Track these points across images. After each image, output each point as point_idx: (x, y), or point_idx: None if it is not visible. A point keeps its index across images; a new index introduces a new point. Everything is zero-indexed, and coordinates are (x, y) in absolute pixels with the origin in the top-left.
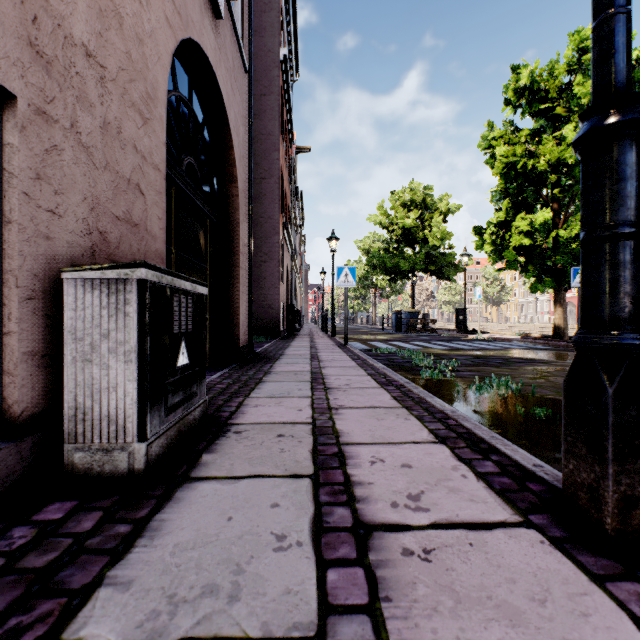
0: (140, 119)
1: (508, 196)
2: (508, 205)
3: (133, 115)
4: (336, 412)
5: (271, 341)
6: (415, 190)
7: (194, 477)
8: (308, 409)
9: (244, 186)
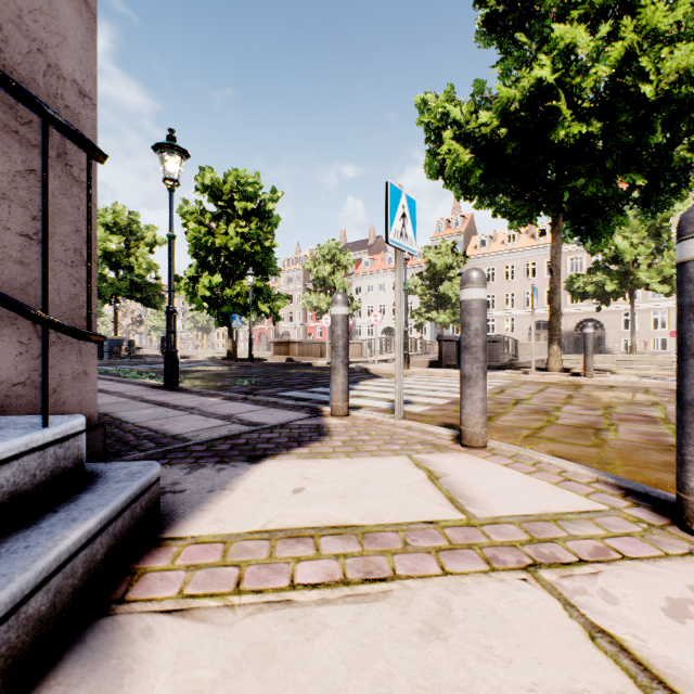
0: None
1: (198, 258)
2: (198, 265)
3: None
4: None
5: None
6: (119, 213)
7: None
8: None
9: None
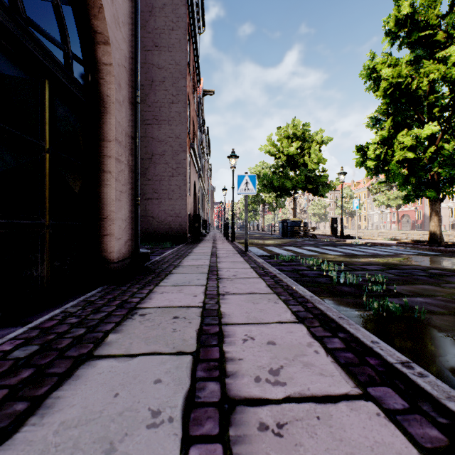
0: None
1: (390, 116)
2: (391, 124)
3: None
4: None
5: (176, 247)
6: (296, 126)
7: None
8: None
9: (126, 62)
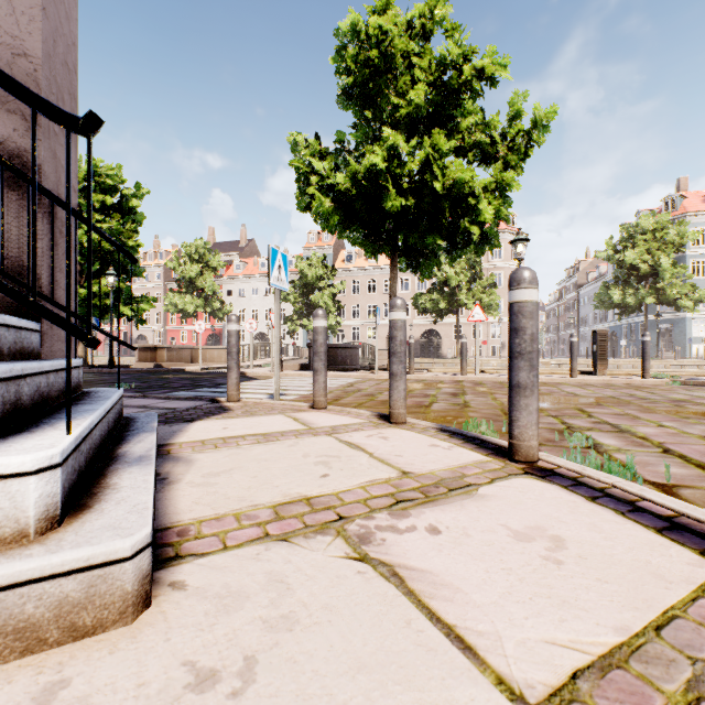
0: None
1: None
2: None
3: None
4: None
5: None
6: None
7: None
8: None
9: None
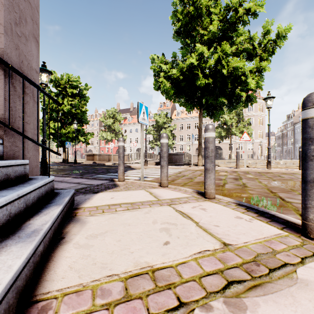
0: None
1: (47, 114)
2: (47, 117)
3: None
4: None
5: None
6: None
7: None
8: None
9: None
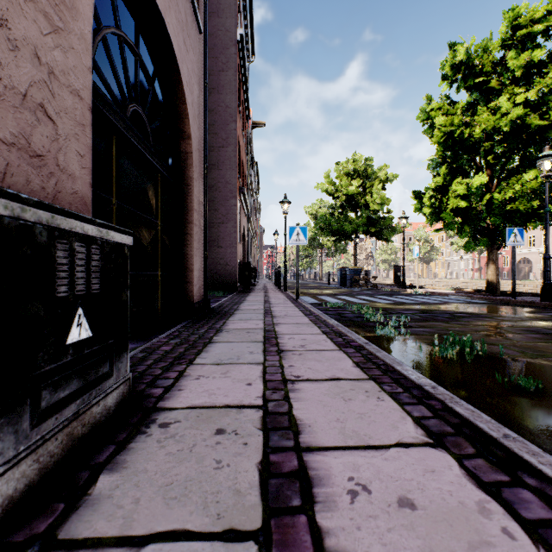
0: (46, 24)
1: (445, 163)
2: (445, 171)
3: (33, 14)
4: (292, 387)
5: (228, 295)
6: (357, 161)
7: (62, 540)
8: (259, 382)
9: (199, 145)
